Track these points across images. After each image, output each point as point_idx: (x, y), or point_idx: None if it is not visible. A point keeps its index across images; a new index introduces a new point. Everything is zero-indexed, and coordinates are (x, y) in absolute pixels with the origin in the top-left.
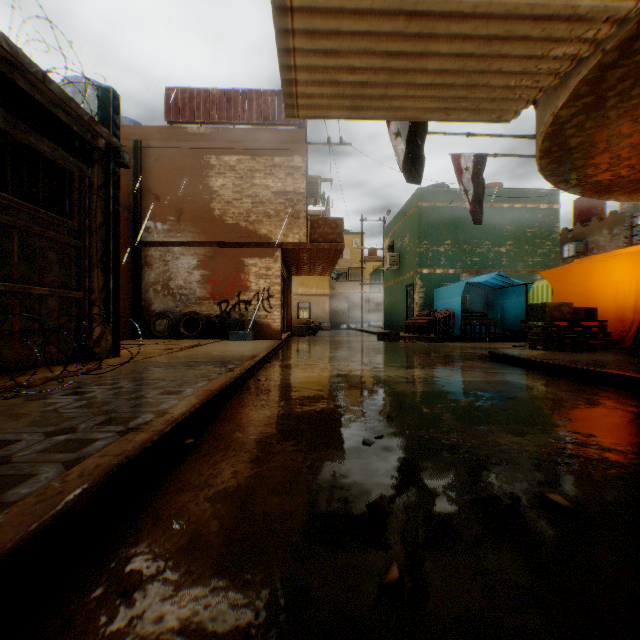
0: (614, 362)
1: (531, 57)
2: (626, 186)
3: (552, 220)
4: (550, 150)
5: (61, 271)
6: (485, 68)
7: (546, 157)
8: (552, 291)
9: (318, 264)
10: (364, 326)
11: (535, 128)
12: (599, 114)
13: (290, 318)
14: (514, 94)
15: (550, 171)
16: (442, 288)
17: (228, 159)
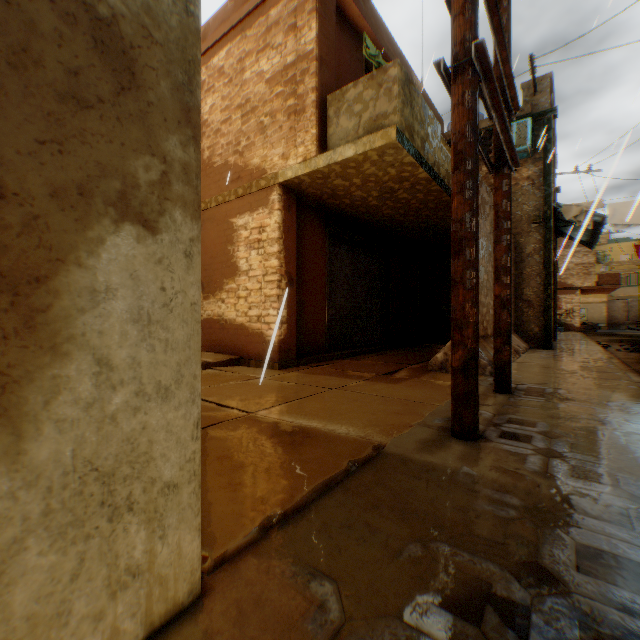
0: None
1: None
2: None
3: None
4: None
5: None
6: None
7: None
8: None
9: (599, 291)
10: None
11: None
12: None
13: None
14: None
15: None
16: None
17: None
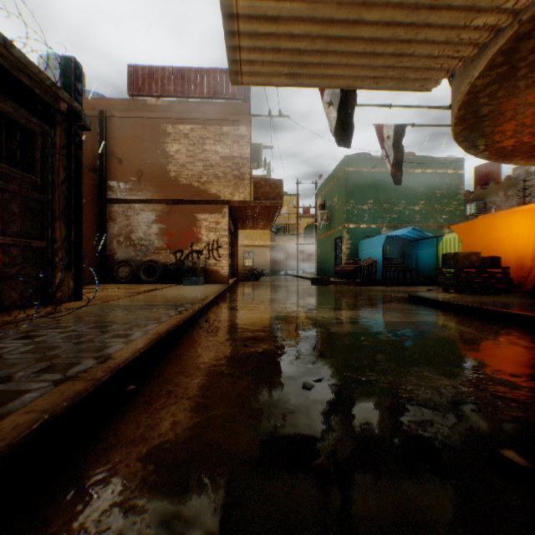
0: (520, 304)
1: (454, 27)
2: (526, 152)
3: (457, 183)
4: (464, 118)
5: (24, 222)
6: (412, 37)
7: (460, 124)
8: (461, 242)
9: (260, 219)
10: (299, 272)
11: (451, 98)
12: (510, 84)
13: (236, 266)
14: (436, 64)
15: (463, 137)
16: (366, 240)
17: (182, 128)
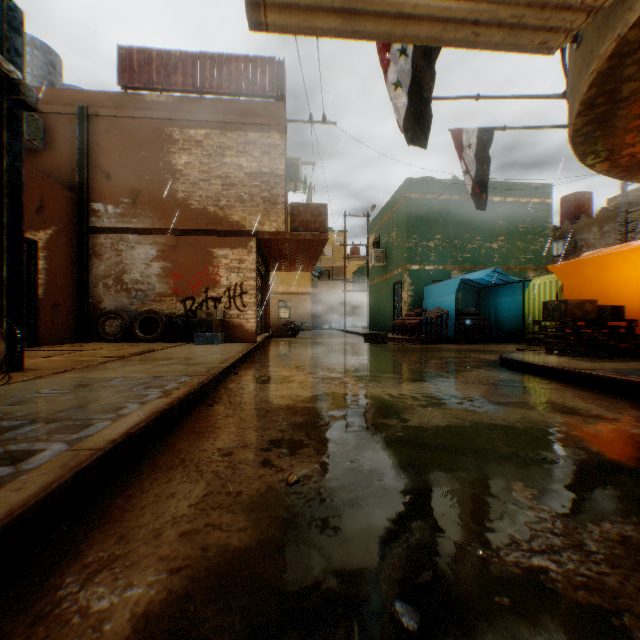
0: None
1: None
2: None
3: (545, 215)
4: (594, 103)
5: None
6: None
7: (585, 114)
8: (562, 287)
9: (299, 258)
10: (347, 326)
11: (575, 74)
12: None
13: (268, 318)
14: None
15: (583, 137)
16: (433, 285)
17: (194, 133)
